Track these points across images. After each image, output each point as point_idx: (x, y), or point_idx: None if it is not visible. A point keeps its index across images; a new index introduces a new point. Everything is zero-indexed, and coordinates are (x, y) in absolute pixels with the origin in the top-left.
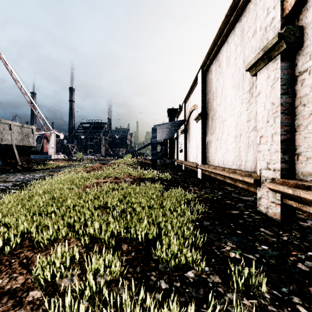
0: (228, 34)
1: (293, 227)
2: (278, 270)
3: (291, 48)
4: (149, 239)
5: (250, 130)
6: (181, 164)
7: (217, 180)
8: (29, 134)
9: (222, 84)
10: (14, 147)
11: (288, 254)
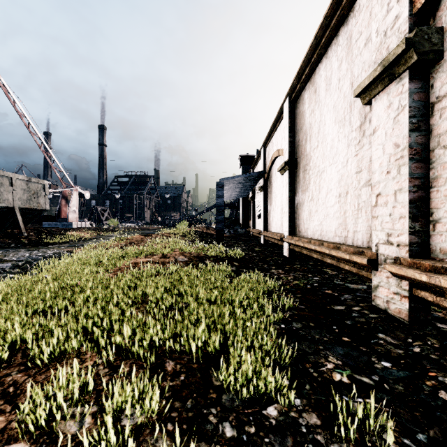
0: (329, 44)
1: (427, 332)
2: (408, 402)
3: (425, 60)
4: (209, 352)
5: (361, 186)
6: (259, 235)
7: (312, 259)
8: (40, 192)
9: (318, 118)
10: (17, 211)
11: (424, 376)
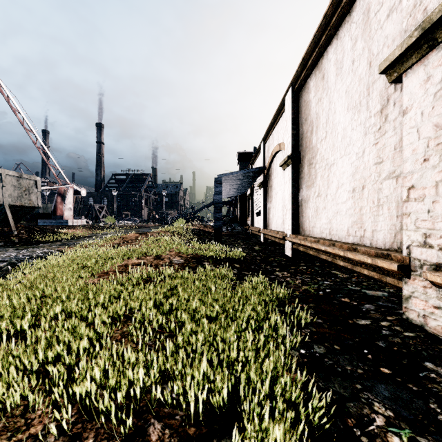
0: (340, 23)
1: None
2: None
3: None
4: (212, 402)
5: (382, 179)
6: (258, 233)
7: (317, 260)
8: (31, 189)
9: (327, 106)
10: (7, 209)
11: None
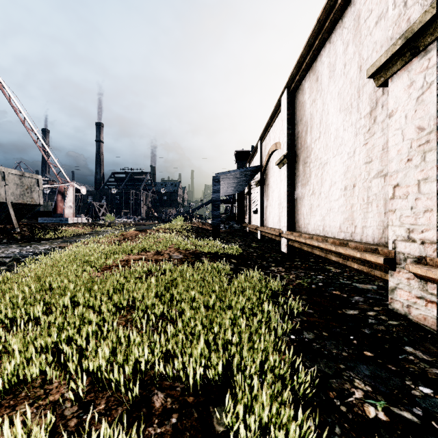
0: (333, 28)
1: None
2: None
3: None
4: (208, 377)
5: (371, 177)
6: (255, 231)
7: (312, 256)
8: (33, 187)
9: (321, 107)
10: (10, 206)
11: None
